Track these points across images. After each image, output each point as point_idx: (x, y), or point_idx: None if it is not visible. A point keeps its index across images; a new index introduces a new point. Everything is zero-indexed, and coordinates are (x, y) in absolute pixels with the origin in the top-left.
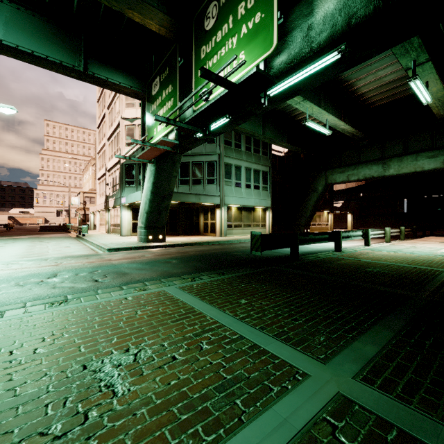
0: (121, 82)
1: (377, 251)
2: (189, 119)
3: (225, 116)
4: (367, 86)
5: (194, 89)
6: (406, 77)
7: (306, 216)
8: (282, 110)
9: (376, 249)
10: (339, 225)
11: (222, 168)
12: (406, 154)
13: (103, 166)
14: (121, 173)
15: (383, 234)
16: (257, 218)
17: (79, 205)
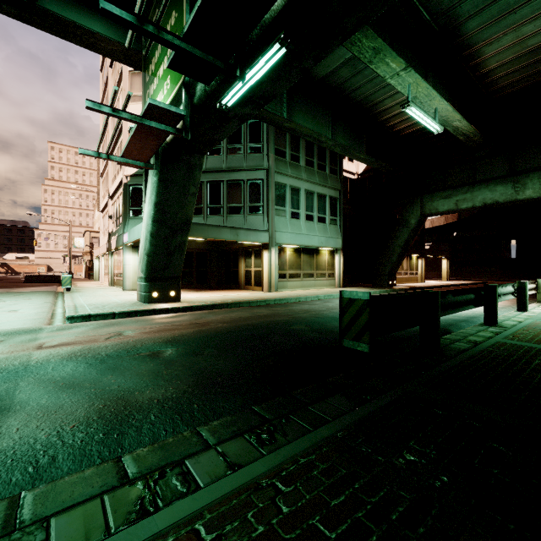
0: (99, 33)
1: None
2: (190, 22)
3: (276, 38)
4: (499, 56)
5: None
6: None
7: (391, 262)
8: (360, 103)
9: None
10: (426, 274)
11: (271, 190)
12: None
13: (106, 192)
14: (124, 198)
15: (533, 289)
16: (322, 265)
17: (85, 248)
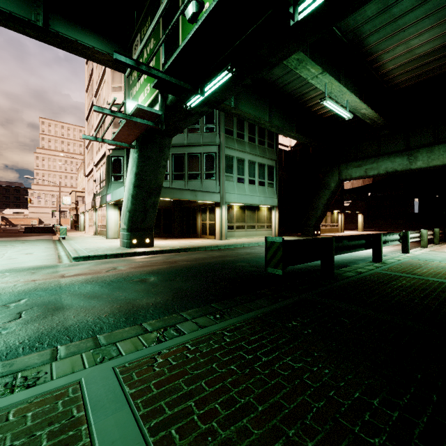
0: (94, 47)
1: (430, 261)
2: (169, 63)
3: (225, 68)
4: (394, 61)
5: (181, 31)
6: (444, 48)
7: (316, 216)
8: (291, 94)
9: (423, 258)
10: (346, 226)
11: (222, 161)
12: (437, 143)
13: (91, 161)
14: (107, 167)
15: (418, 237)
16: (261, 219)
17: (71, 205)
